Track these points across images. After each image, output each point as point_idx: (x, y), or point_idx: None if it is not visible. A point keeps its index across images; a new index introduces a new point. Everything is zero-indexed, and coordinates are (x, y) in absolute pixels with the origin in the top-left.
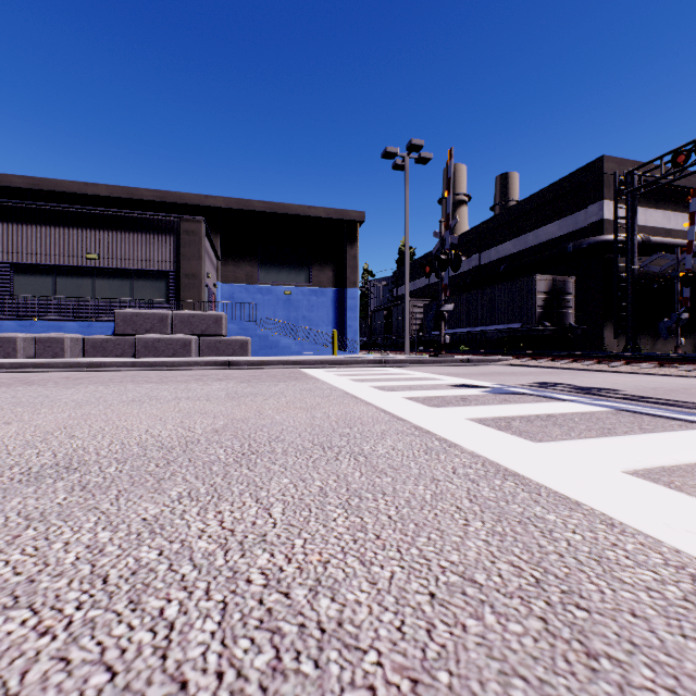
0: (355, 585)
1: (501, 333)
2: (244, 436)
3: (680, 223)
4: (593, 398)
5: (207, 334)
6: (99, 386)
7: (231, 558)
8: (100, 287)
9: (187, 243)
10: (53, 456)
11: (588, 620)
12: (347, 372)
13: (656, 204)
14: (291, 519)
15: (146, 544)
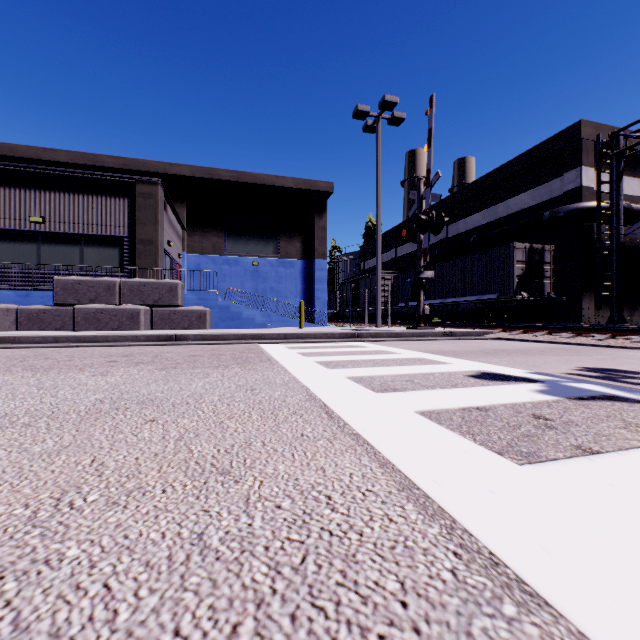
0: None
1: (475, 304)
2: None
3: None
4: None
5: (160, 304)
6: None
7: None
8: (46, 253)
9: (143, 206)
10: None
11: None
12: (315, 349)
13: (633, 172)
14: None
15: None
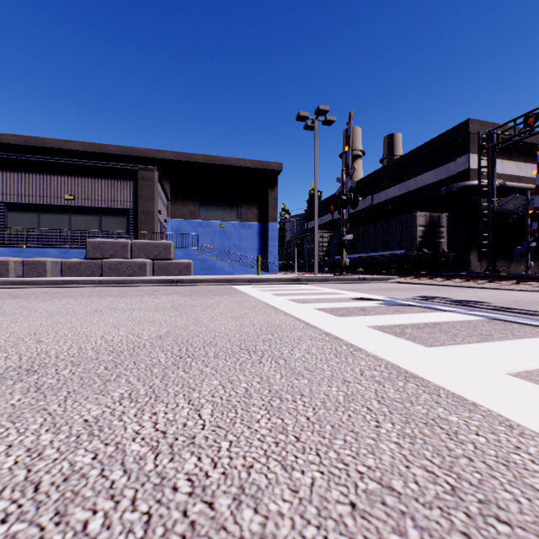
0: (277, 493)
1: (389, 257)
2: (182, 341)
3: (529, 171)
4: (468, 309)
5: (159, 258)
6: (70, 299)
7: (160, 462)
8: (75, 221)
9: (143, 187)
10: (19, 359)
11: (512, 536)
12: (269, 288)
13: (510, 157)
14: (219, 420)
15: (83, 447)
